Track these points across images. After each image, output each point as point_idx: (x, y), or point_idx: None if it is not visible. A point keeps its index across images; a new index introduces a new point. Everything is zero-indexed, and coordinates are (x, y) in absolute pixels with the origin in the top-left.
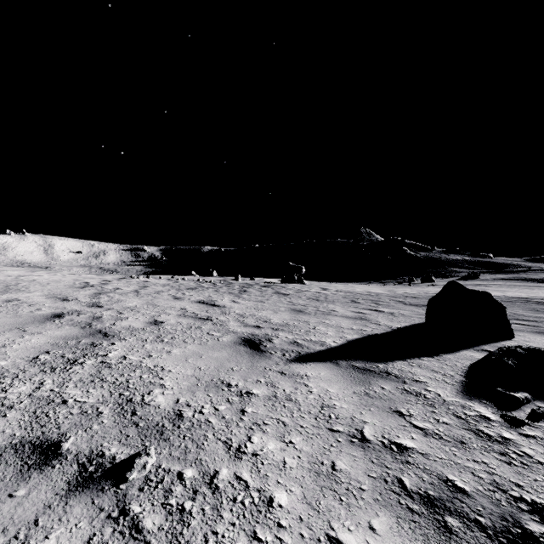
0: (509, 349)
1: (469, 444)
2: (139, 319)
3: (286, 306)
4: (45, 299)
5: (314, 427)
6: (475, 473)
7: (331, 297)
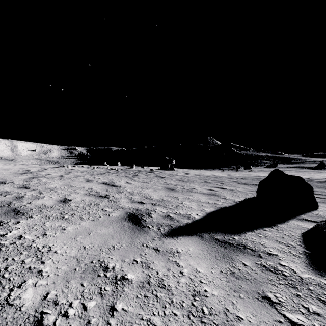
0: None
1: None
2: (53, 197)
3: (163, 185)
4: None
5: None
6: None
7: (192, 179)
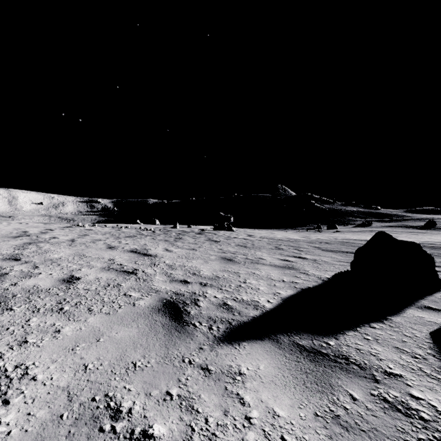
0: None
1: None
2: (53, 275)
3: (217, 254)
4: None
5: None
6: None
7: (257, 244)
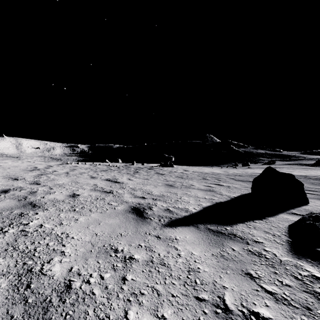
0: (317, 216)
1: (315, 311)
2: (63, 193)
3: (162, 182)
4: (1, 179)
5: (183, 295)
6: None
7: (190, 176)
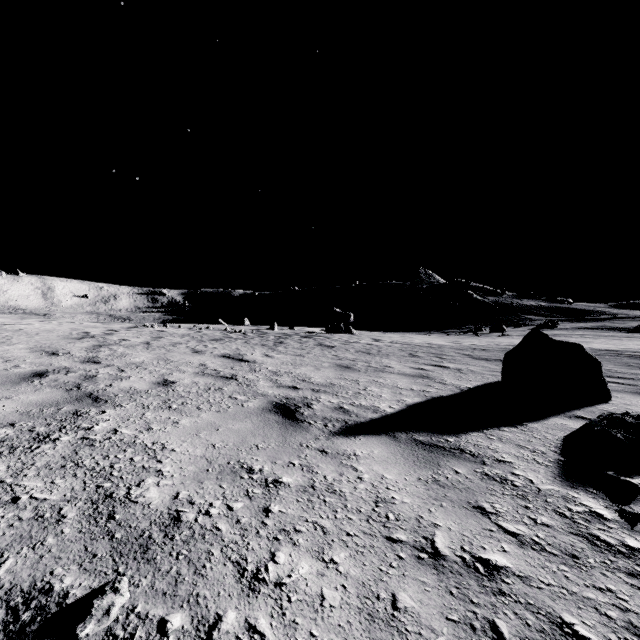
0: (615, 418)
1: (584, 560)
2: (145, 378)
3: (331, 361)
4: (28, 353)
5: (366, 534)
6: (601, 610)
7: (385, 350)
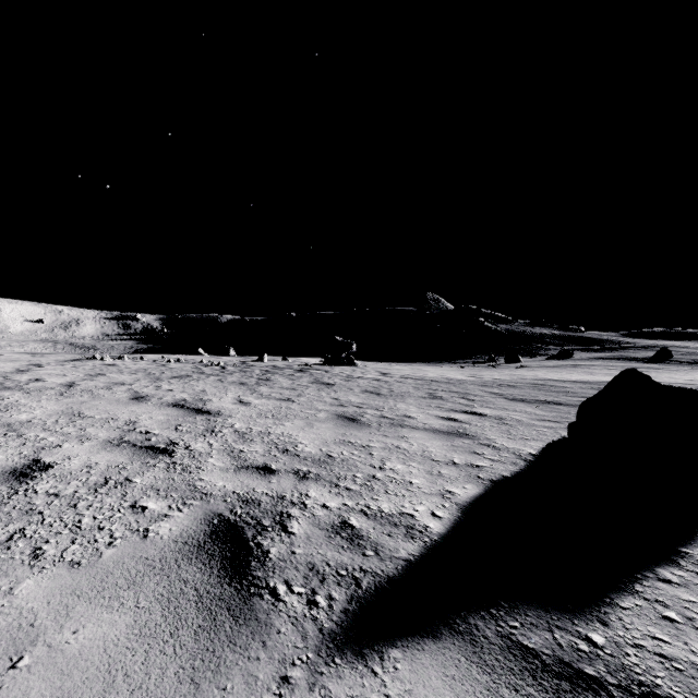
0: None
1: None
2: None
3: (329, 408)
4: None
5: None
6: None
7: (398, 389)
